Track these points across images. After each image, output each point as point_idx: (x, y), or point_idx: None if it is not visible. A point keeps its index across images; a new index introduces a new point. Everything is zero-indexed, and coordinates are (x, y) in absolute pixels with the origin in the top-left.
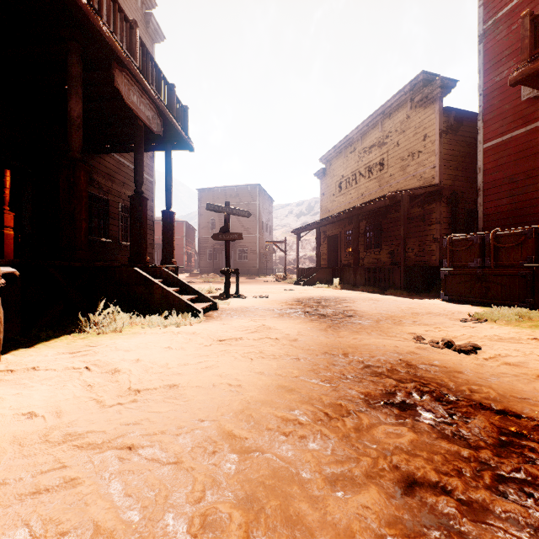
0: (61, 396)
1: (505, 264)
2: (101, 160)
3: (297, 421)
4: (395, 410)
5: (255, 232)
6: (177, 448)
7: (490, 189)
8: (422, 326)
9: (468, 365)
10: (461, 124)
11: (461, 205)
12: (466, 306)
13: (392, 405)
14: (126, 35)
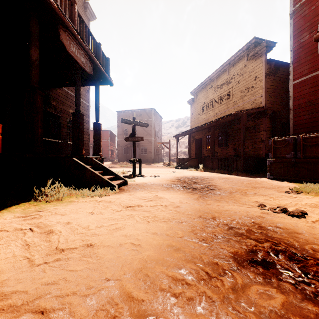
0: (3, 255)
1: (310, 156)
2: (56, 91)
3: (184, 281)
4: (260, 269)
5: (151, 137)
6: (83, 311)
7: (297, 109)
8: (261, 196)
9: (303, 227)
10: (278, 69)
11: (278, 120)
12: (284, 182)
13: (256, 263)
14: (68, 9)
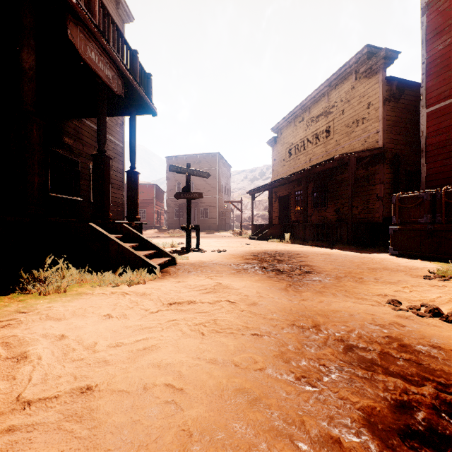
0: None
1: None
2: (72, 125)
3: None
4: None
5: (215, 194)
6: None
7: (433, 150)
8: (388, 285)
9: None
10: (403, 92)
11: (403, 167)
12: (417, 260)
13: (419, 441)
14: None
